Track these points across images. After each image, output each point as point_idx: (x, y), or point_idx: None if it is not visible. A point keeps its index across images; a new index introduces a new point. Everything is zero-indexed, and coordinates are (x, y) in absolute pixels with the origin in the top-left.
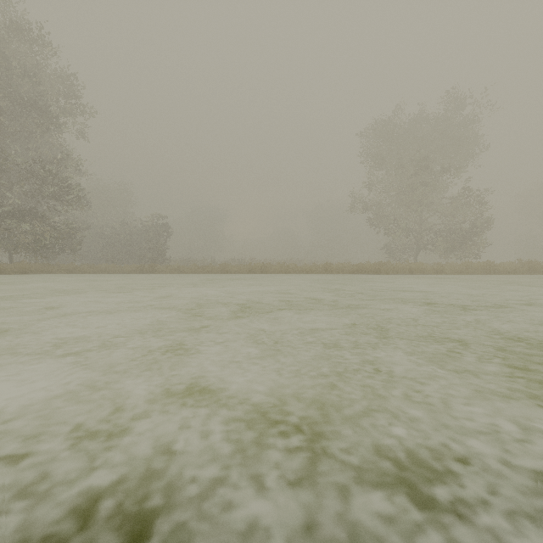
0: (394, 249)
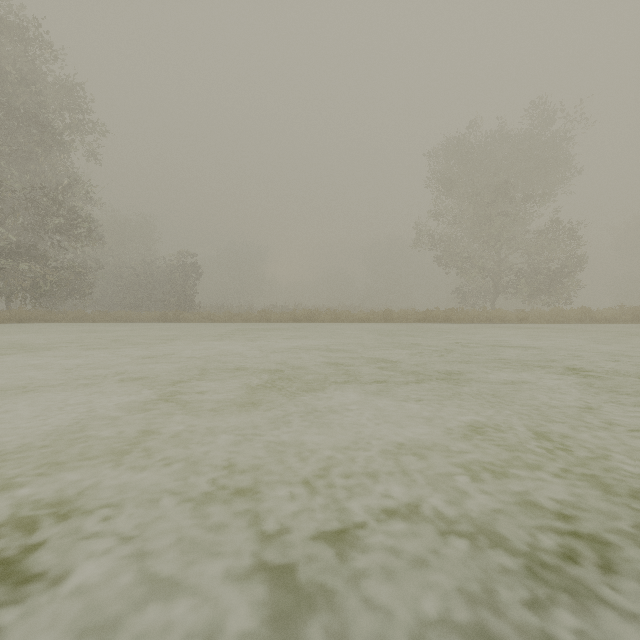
0: (467, 293)
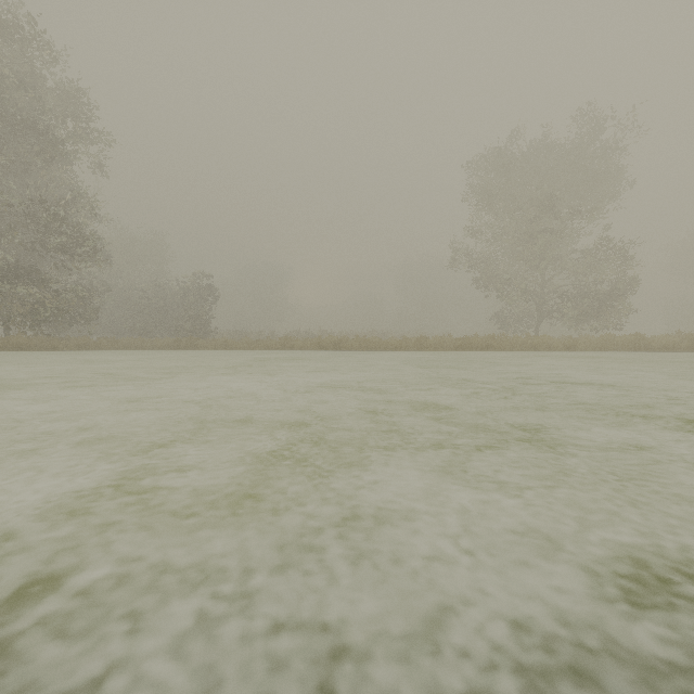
0: (508, 317)
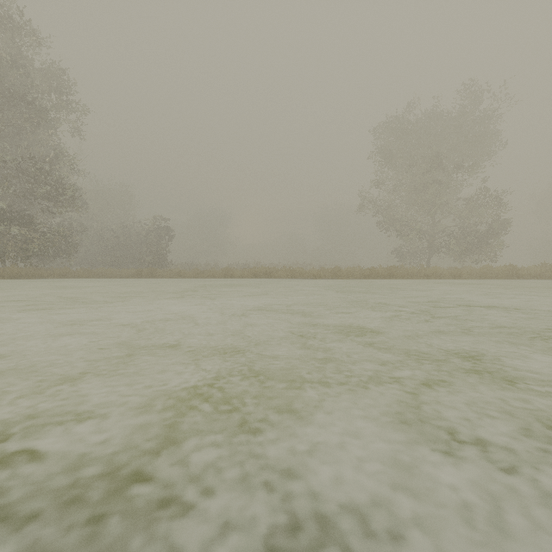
0: (405, 252)
